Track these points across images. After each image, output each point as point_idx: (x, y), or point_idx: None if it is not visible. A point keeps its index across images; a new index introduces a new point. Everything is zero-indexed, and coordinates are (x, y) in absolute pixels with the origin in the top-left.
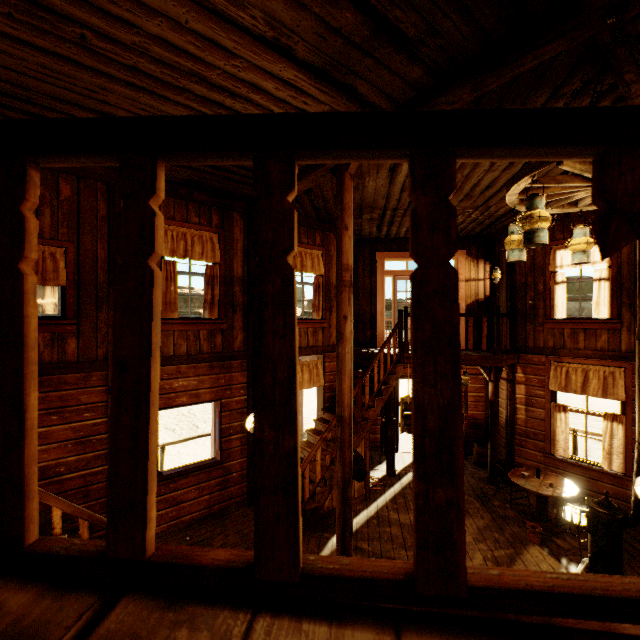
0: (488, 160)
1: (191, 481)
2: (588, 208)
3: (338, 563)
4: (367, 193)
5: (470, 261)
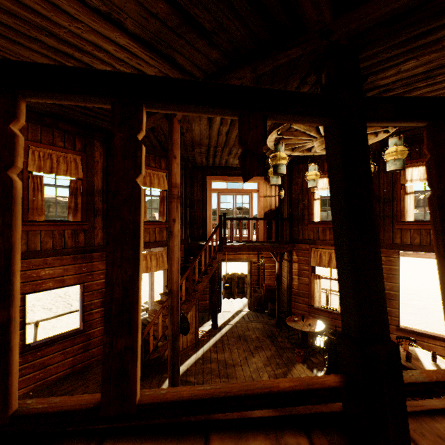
0: (172, 112)
1: (57, 348)
2: (317, 153)
3: (49, 403)
4: (195, 134)
5: (267, 184)
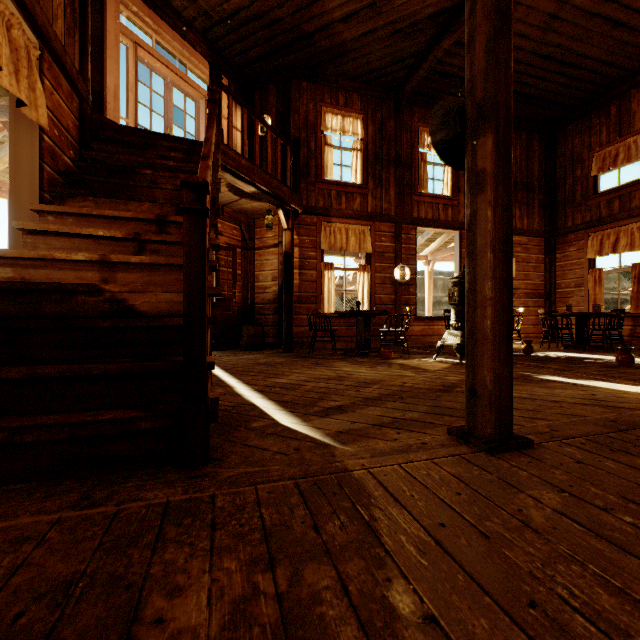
0: None
1: None
2: None
3: None
4: None
5: None
